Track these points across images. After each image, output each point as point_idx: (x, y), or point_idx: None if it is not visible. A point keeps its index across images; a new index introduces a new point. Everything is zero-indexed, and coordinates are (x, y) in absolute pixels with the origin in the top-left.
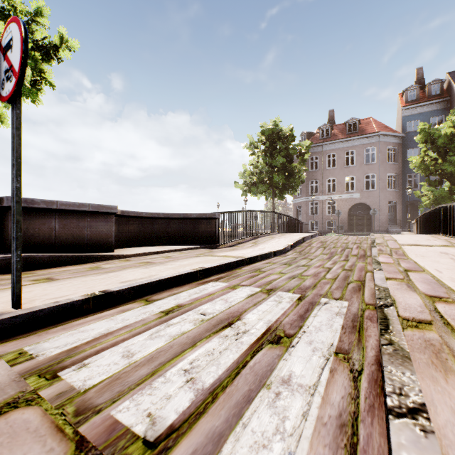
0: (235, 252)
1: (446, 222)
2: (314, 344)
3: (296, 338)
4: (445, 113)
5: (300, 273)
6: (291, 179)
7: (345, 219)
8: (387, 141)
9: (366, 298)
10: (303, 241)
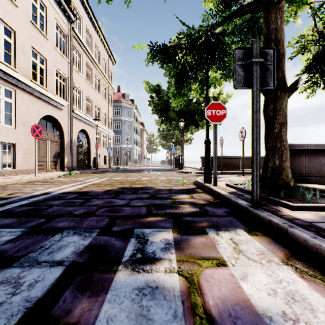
0: None
1: None
2: None
3: None
4: None
5: None
6: None
7: None
8: None
9: None
10: None
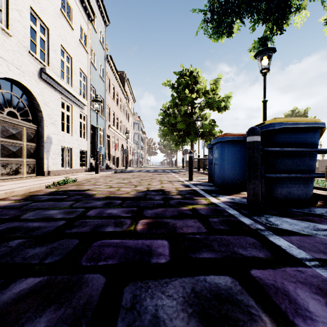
0: None
1: None
2: None
3: None
4: None
5: None
6: None
7: None
8: None
9: None
10: None
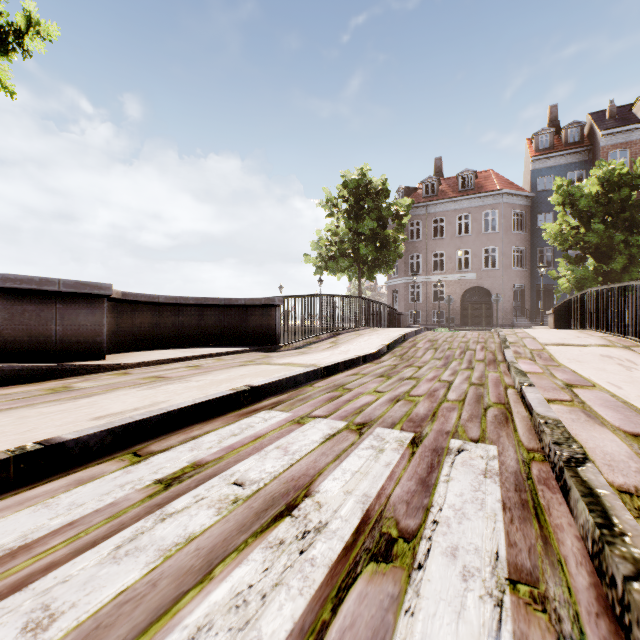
0: (305, 357)
1: (598, 313)
2: (462, 557)
3: (424, 542)
4: (586, 167)
5: (406, 391)
6: (385, 252)
7: (458, 308)
8: (512, 203)
9: (523, 437)
10: (405, 339)
